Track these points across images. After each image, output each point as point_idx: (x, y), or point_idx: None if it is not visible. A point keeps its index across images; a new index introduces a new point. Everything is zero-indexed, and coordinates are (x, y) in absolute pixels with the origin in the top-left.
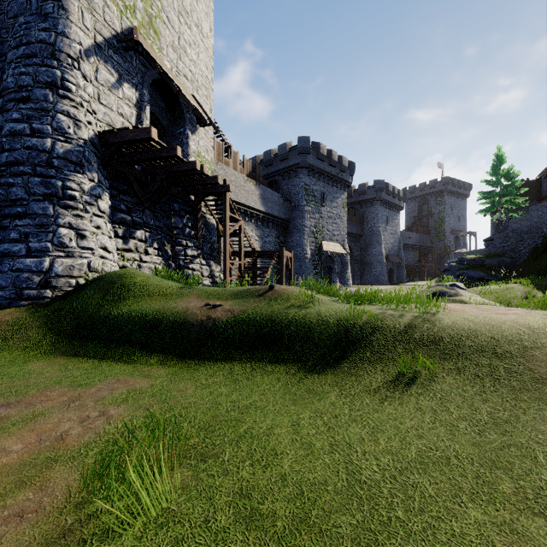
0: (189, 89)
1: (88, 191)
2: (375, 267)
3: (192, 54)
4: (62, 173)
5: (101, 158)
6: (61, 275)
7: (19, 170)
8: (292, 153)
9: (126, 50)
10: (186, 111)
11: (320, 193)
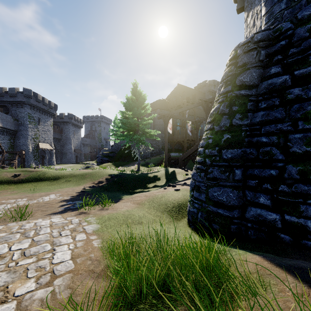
0: None
1: None
2: (68, 155)
3: None
4: None
5: None
6: None
7: None
8: (20, 95)
9: None
10: None
11: (37, 118)
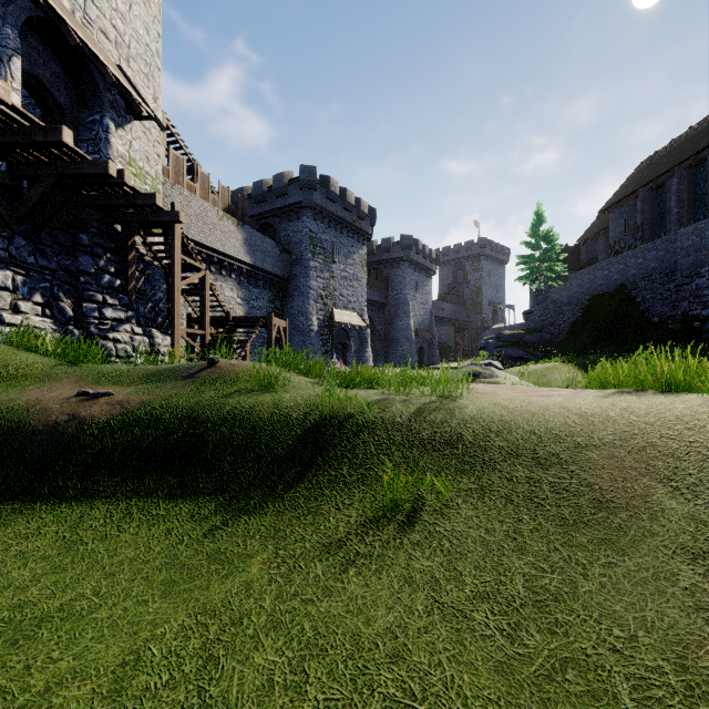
0: (111, 54)
1: None
2: (402, 345)
3: (118, 1)
4: None
5: None
6: None
7: None
8: (293, 187)
9: None
10: (106, 88)
11: (330, 245)
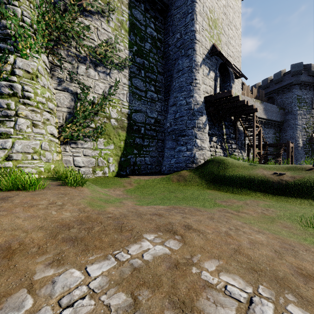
0: (231, 61)
1: (204, 123)
2: None
3: (232, 42)
4: (196, 117)
5: (205, 108)
6: (198, 158)
7: (183, 119)
8: (286, 76)
9: (211, 56)
10: (230, 73)
11: (310, 100)
